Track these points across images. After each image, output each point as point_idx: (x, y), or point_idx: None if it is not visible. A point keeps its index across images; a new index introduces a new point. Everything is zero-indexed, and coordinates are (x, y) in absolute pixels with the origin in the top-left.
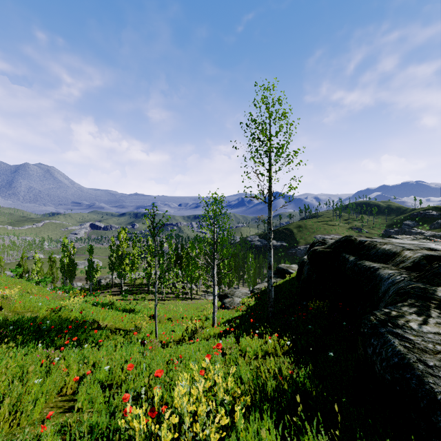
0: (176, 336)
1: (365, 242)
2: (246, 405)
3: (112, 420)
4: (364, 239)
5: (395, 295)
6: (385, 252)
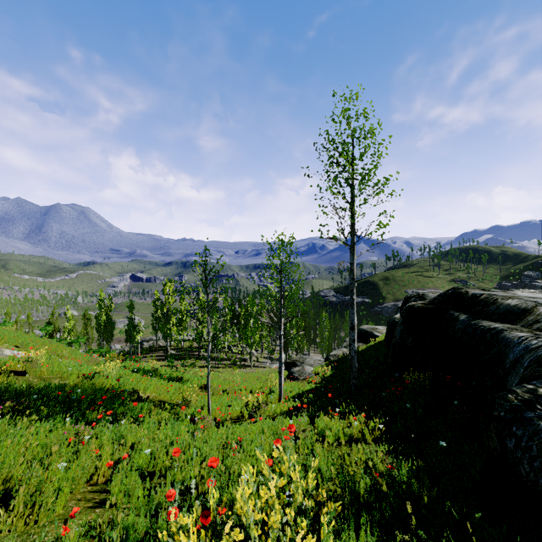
0: (233, 413)
1: (480, 295)
2: (335, 515)
3: (153, 522)
4: (479, 292)
5: (536, 365)
6: (510, 309)
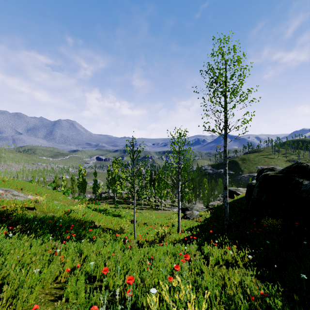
0: (149, 238)
1: None
2: None
3: None
4: None
5: None
6: None
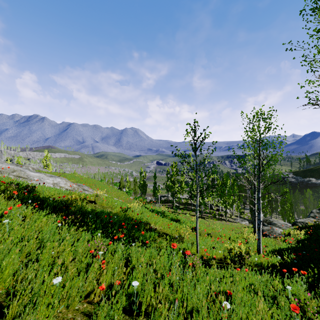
0: (216, 254)
1: None
2: None
3: None
4: None
5: None
6: None
